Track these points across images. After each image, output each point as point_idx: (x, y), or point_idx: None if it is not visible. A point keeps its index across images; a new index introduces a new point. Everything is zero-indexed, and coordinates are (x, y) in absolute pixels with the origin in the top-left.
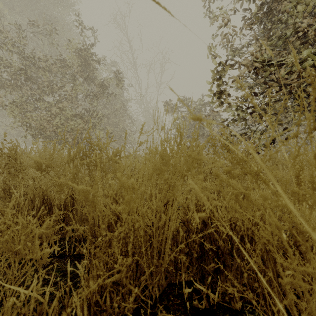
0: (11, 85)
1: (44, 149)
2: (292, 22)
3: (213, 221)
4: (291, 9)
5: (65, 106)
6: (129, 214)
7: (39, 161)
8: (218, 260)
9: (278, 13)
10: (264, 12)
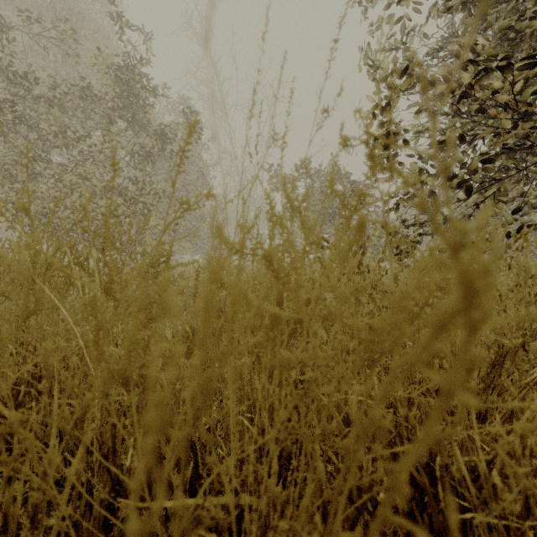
0: None
1: None
2: None
3: (445, 486)
4: None
5: (89, 173)
6: None
7: None
8: None
9: None
10: None
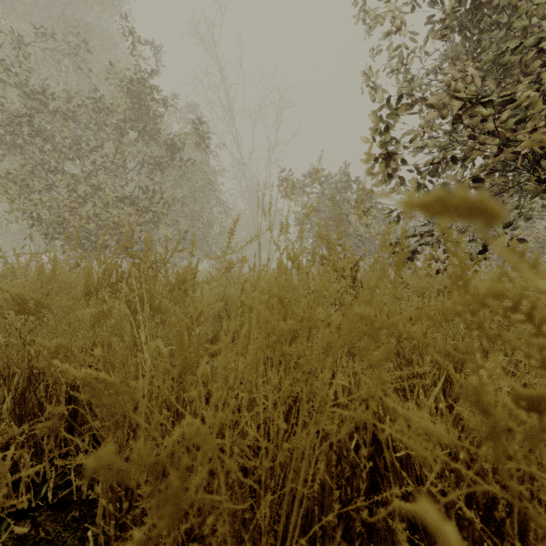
0: (5, 143)
1: (38, 267)
2: (520, 27)
3: (396, 440)
4: (518, 2)
5: (103, 183)
6: (178, 520)
7: (21, 294)
8: (416, 544)
9: (491, 12)
10: (467, 9)
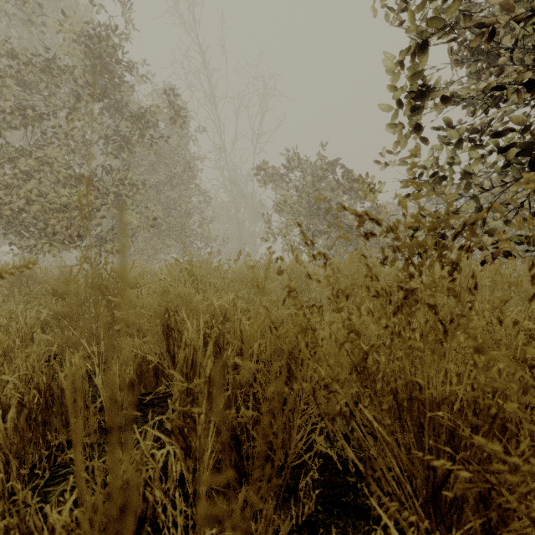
0: None
1: None
2: None
3: None
4: None
5: (49, 156)
6: None
7: None
8: None
9: None
10: None
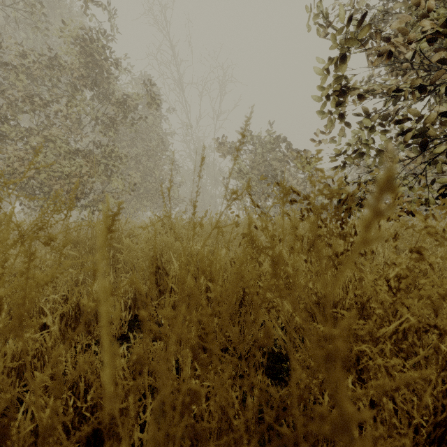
0: None
1: None
2: None
3: None
4: None
5: (53, 135)
6: None
7: None
8: None
9: None
10: None
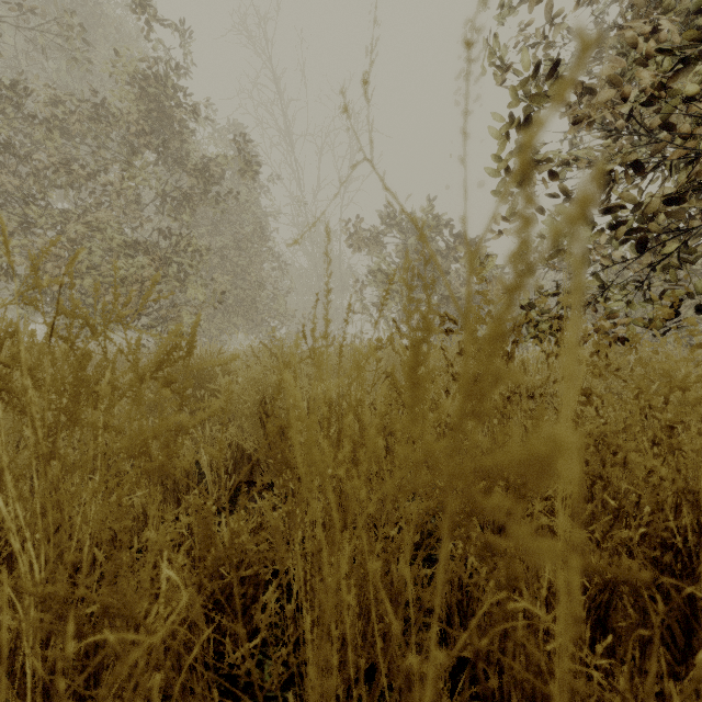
0: None
1: None
2: None
3: None
4: None
5: (103, 221)
6: None
7: None
8: None
9: None
10: None
